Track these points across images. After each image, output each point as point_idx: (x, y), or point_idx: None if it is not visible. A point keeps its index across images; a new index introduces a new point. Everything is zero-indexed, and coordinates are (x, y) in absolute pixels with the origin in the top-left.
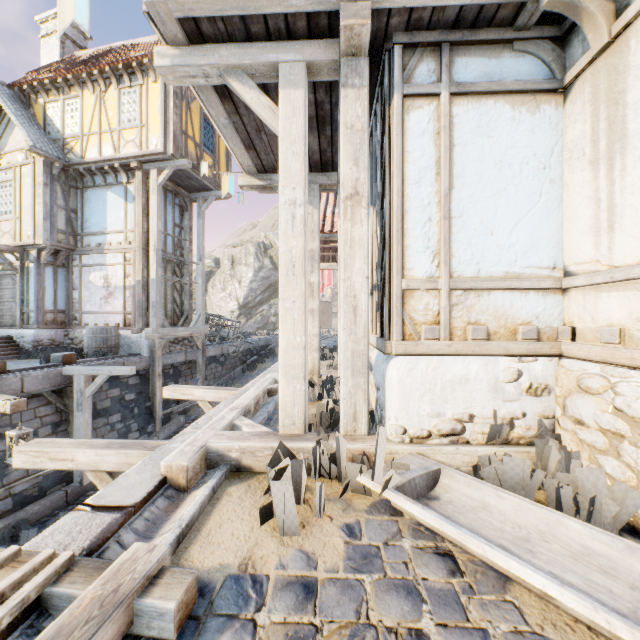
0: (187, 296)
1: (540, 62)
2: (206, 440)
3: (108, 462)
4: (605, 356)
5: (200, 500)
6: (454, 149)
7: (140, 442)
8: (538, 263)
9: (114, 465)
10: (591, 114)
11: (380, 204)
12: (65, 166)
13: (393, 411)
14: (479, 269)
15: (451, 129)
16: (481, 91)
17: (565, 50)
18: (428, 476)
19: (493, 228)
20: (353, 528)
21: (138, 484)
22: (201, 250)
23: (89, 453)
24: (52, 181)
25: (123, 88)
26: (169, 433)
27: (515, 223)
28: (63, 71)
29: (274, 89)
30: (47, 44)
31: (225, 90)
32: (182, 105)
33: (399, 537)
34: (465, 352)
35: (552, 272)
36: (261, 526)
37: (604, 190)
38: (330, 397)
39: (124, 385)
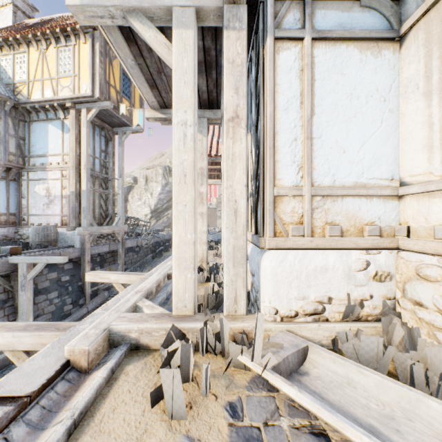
0: (111, 203)
1: (381, 16)
2: (110, 322)
3: (24, 343)
4: (439, 250)
5: (97, 384)
6: (315, 83)
7: (54, 324)
8: (380, 175)
9: (29, 345)
10: (425, 55)
11: (255, 128)
12: (15, 104)
13: (267, 295)
14: (334, 180)
15: (312, 67)
16: (336, 37)
17: (401, 7)
18: (298, 353)
19: (345, 147)
20: (236, 407)
21: (40, 369)
22: (121, 170)
23: (7, 335)
24: (4, 115)
25: (60, 47)
26: (96, 305)
27: (362, 143)
28: (13, 32)
29: (170, 35)
30: (2, 13)
31: (130, 34)
32: (106, 61)
33: (277, 416)
34: (324, 246)
35: (390, 182)
36: (152, 408)
37: (437, 115)
38: (215, 279)
39: (60, 270)
